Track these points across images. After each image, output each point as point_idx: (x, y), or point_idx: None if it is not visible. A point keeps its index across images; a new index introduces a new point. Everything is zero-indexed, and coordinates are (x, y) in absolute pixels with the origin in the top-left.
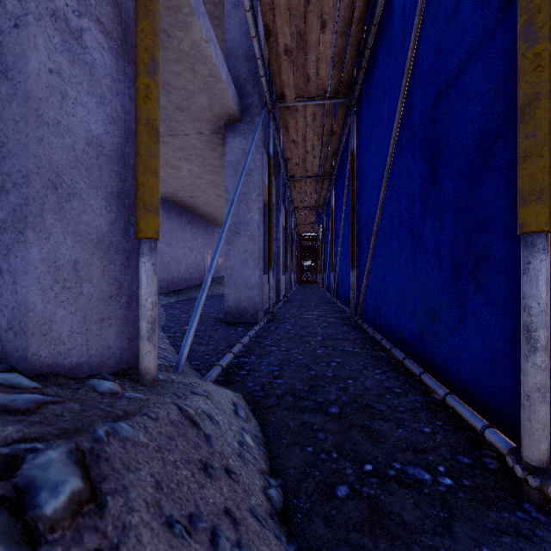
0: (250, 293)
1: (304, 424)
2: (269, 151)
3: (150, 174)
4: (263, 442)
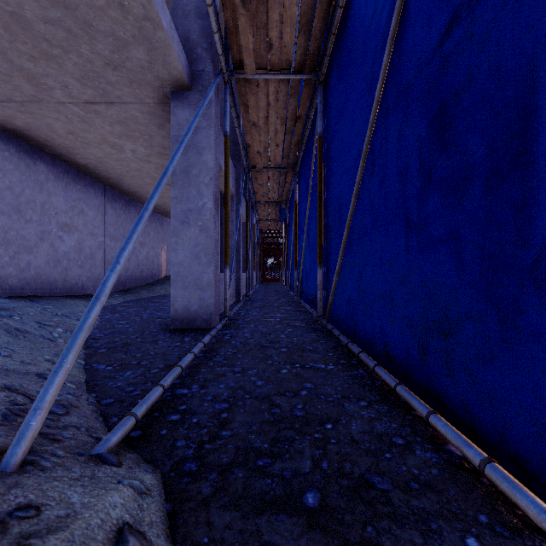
0: (202, 294)
1: None
2: (226, 129)
3: None
4: None
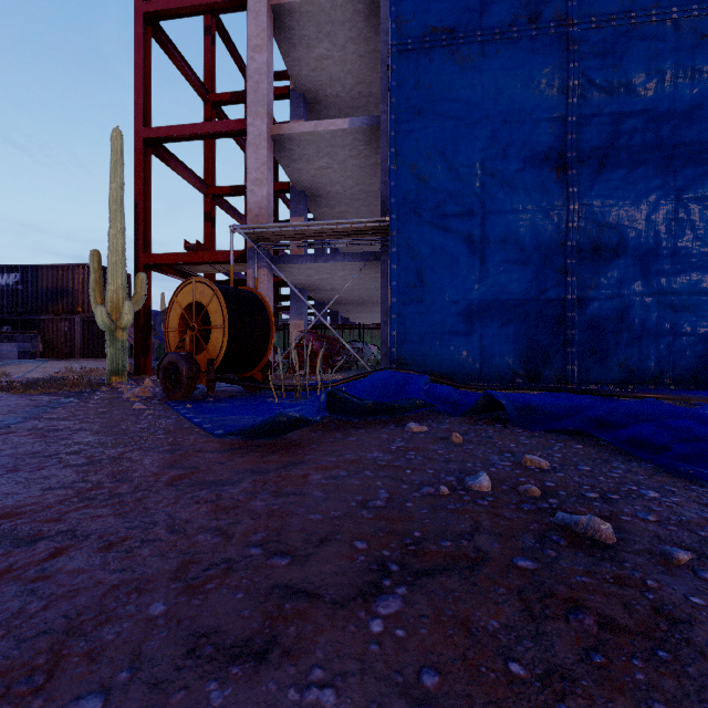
0: None
1: None
2: None
3: None
4: None
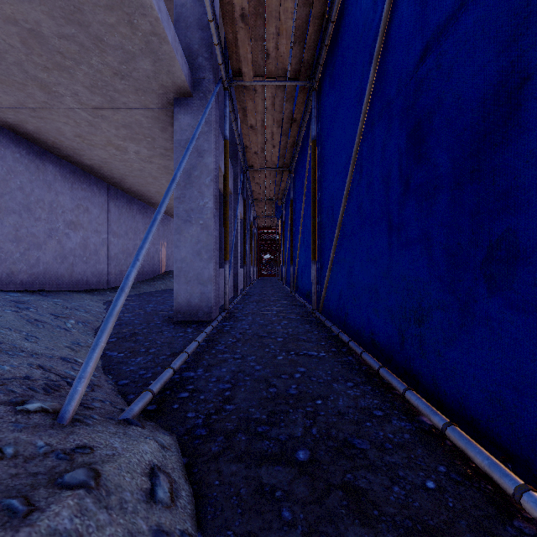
0: (204, 288)
1: (261, 488)
2: (225, 133)
3: None
4: None
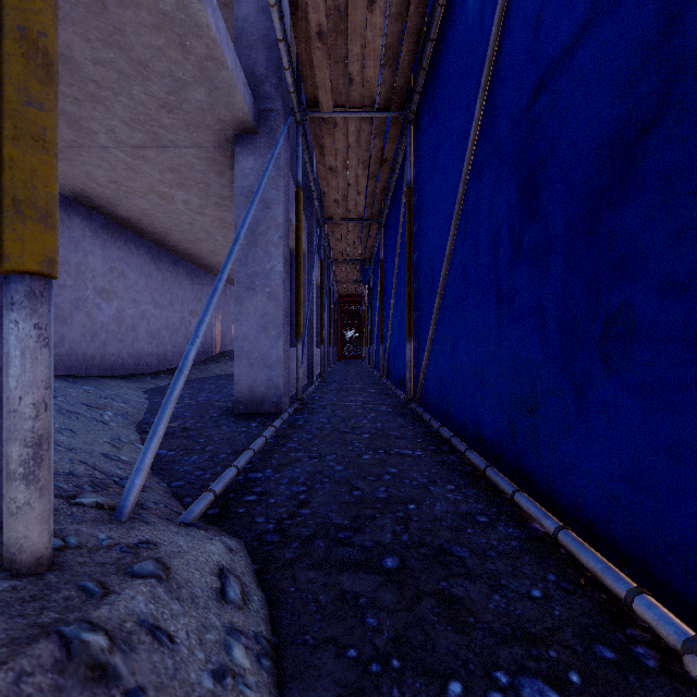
0: (271, 373)
1: (343, 595)
2: (298, 178)
3: (27, 141)
4: (271, 646)
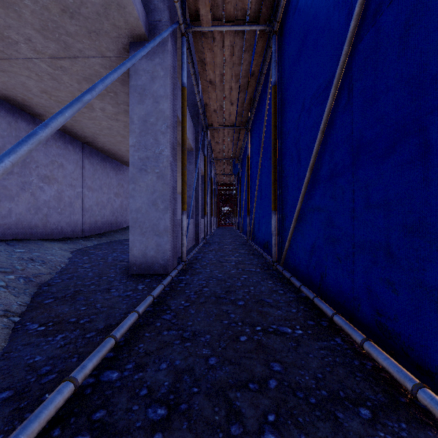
0: (159, 240)
1: None
2: (183, 80)
3: None
4: None
